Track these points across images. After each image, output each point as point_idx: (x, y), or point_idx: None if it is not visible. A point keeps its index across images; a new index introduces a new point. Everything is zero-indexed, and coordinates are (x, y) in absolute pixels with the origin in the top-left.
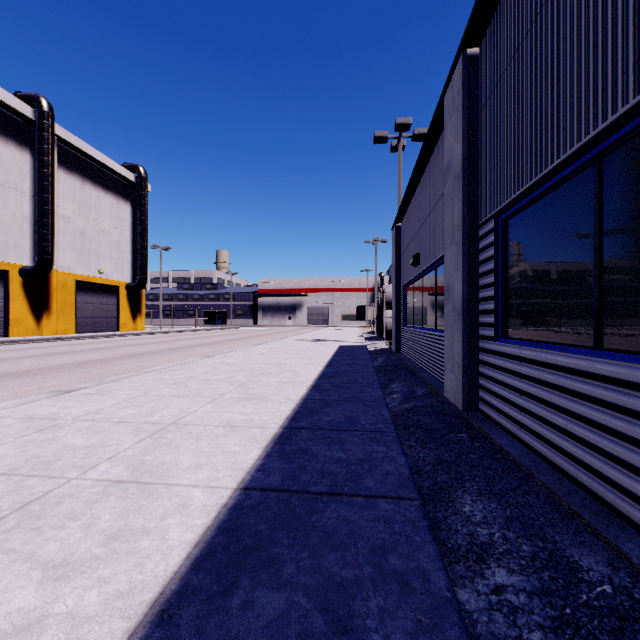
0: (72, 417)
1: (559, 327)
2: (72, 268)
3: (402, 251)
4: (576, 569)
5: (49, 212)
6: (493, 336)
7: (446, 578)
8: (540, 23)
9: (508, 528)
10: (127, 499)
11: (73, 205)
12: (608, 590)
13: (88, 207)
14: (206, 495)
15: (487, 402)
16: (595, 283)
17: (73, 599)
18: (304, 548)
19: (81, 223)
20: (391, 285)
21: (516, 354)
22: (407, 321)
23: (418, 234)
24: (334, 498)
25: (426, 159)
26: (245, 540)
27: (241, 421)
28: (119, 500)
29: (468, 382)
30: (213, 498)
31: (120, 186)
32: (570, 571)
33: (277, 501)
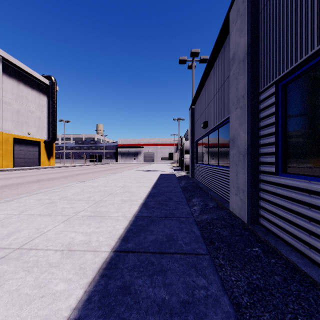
0: None
1: None
2: (11, 131)
3: (195, 121)
4: None
5: None
6: (275, 171)
7: None
8: None
9: None
10: None
11: (12, 96)
12: None
13: (21, 97)
14: None
15: (268, 219)
16: None
17: None
18: None
19: (17, 106)
20: (187, 141)
21: (304, 187)
22: (198, 160)
23: (206, 110)
24: None
25: (212, 63)
26: None
27: (80, 243)
28: None
29: (251, 203)
30: None
31: (40, 87)
32: None
33: None
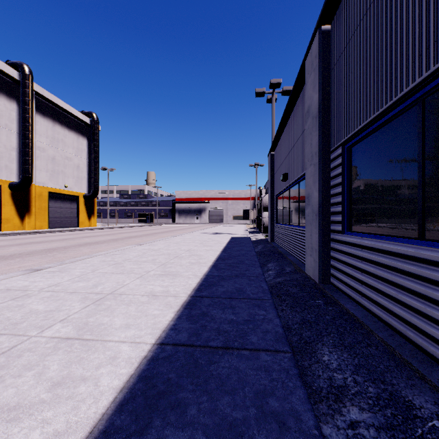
0: (38, 289)
1: (391, 223)
2: (46, 183)
3: (275, 171)
4: (411, 407)
5: (29, 144)
6: (341, 230)
7: (314, 418)
8: (377, 3)
9: (357, 373)
10: (71, 352)
11: (46, 139)
12: (437, 425)
13: (57, 141)
14: (131, 349)
15: (336, 277)
16: (419, 191)
17: (20, 438)
18: (204, 393)
19: (52, 152)
20: (267, 195)
21: (358, 243)
22: (278, 220)
23: (286, 159)
24: (227, 351)
25: (292, 106)
26: (159, 386)
27: (160, 291)
28: (65, 353)
29: (323, 263)
30: (136, 351)
31: (79, 126)
32: (406, 409)
33: (184, 354)
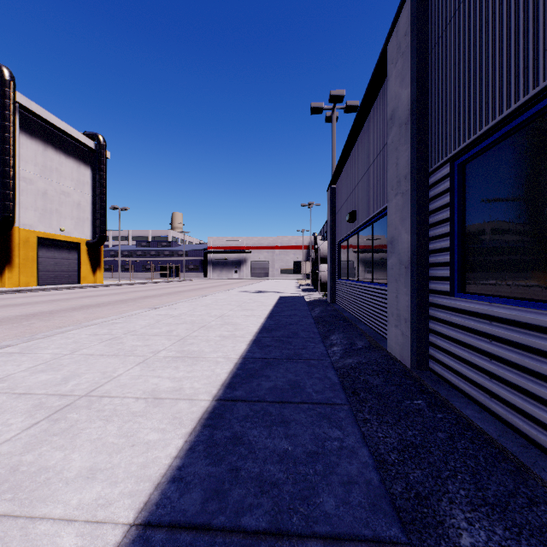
0: None
1: None
2: (34, 226)
3: (337, 210)
4: None
5: (10, 173)
6: (449, 291)
7: None
8: None
9: None
10: None
11: (35, 168)
12: None
13: (50, 170)
14: (79, 544)
15: (440, 361)
16: None
17: None
18: None
19: (43, 185)
20: (325, 242)
21: (484, 312)
22: (341, 274)
23: (354, 192)
24: (278, 544)
25: (363, 118)
26: None
27: (168, 390)
28: None
29: (417, 339)
30: None
31: (81, 152)
32: None
33: None
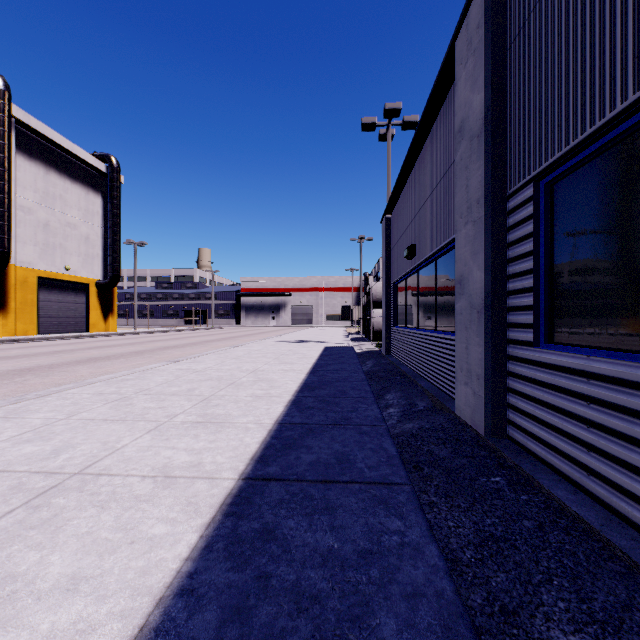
0: None
1: None
2: (34, 263)
3: (392, 245)
4: None
5: (5, 201)
6: (533, 340)
7: None
8: None
9: None
10: None
11: (35, 195)
12: None
13: (52, 198)
14: None
15: (521, 428)
16: None
17: None
18: None
19: (44, 215)
20: (378, 283)
21: (579, 367)
22: (398, 321)
23: (413, 223)
24: None
25: (425, 134)
26: None
27: (184, 466)
28: None
29: (493, 400)
30: None
31: (89, 176)
32: None
33: None
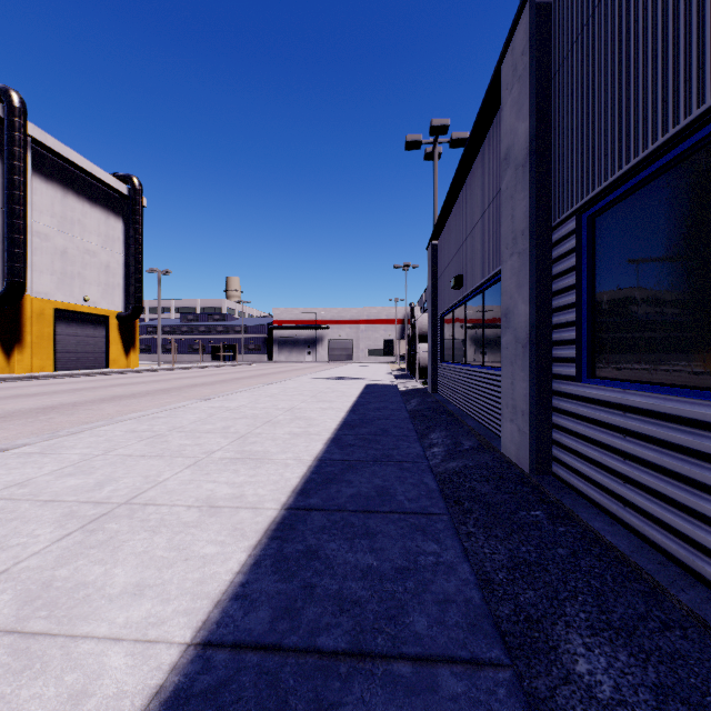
0: None
1: (693, 362)
2: (51, 294)
3: (439, 274)
4: None
5: (21, 227)
6: (575, 375)
7: None
8: None
9: None
10: None
11: (52, 220)
12: None
13: (71, 223)
14: (130, 664)
15: (565, 464)
16: None
17: None
18: None
19: (62, 241)
20: (424, 315)
21: (616, 401)
22: (445, 356)
23: (460, 251)
24: (360, 666)
25: (472, 157)
26: None
27: (227, 497)
28: None
29: (537, 436)
30: (141, 672)
31: (110, 199)
32: None
33: (257, 677)
